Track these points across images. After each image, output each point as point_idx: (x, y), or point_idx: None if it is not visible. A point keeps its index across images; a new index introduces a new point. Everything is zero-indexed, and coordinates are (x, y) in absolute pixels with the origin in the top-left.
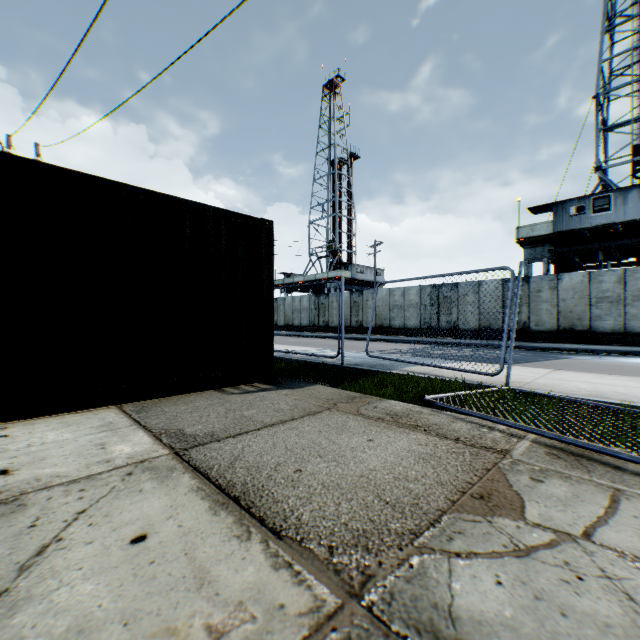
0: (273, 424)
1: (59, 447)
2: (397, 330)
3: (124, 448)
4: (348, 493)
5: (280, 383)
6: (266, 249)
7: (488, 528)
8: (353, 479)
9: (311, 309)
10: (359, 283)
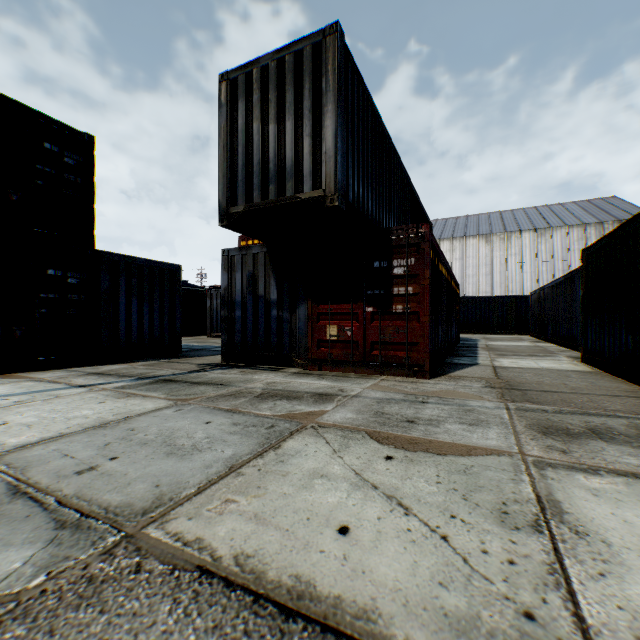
0: None
1: None
2: None
3: None
4: None
5: None
6: None
7: None
8: None
9: None
10: None
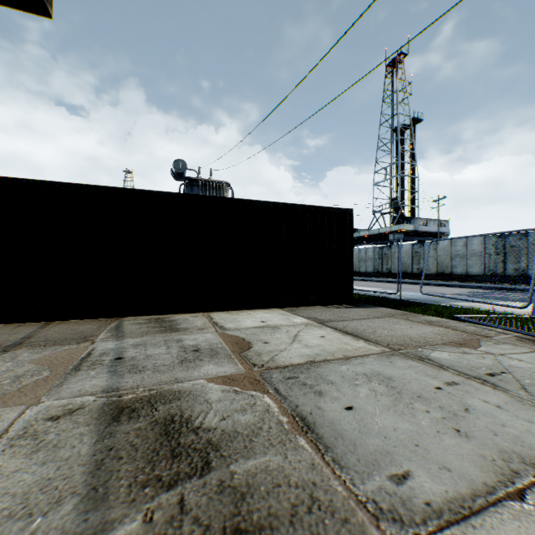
0: (359, 319)
1: (272, 318)
2: (458, 277)
3: (297, 320)
4: (396, 337)
5: (358, 305)
6: (349, 226)
7: (455, 349)
8: (399, 335)
9: (375, 259)
10: (421, 234)
